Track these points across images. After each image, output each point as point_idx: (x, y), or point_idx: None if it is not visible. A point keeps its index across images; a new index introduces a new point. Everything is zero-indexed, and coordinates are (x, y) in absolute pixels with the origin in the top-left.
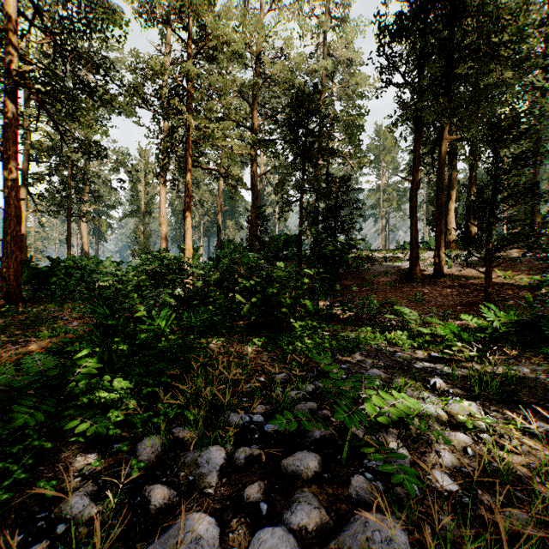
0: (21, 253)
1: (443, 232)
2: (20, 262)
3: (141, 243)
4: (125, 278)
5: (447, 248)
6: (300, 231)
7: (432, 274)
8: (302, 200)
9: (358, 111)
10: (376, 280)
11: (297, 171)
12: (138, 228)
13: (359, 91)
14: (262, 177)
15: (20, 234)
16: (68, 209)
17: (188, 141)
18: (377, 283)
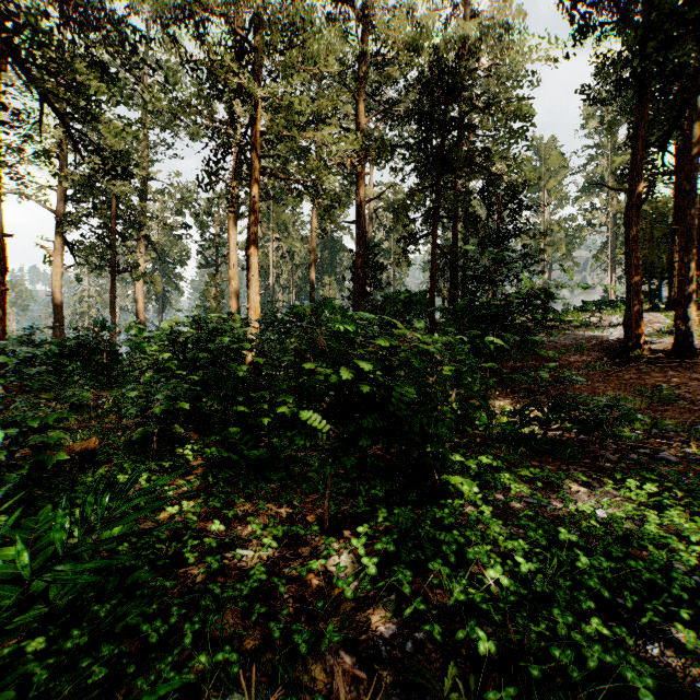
0: (5, 317)
1: (693, 274)
2: (3, 330)
3: (212, 308)
4: (5, 359)
5: (673, 307)
6: (433, 281)
7: (671, 350)
8: (435, 233)
9: (518, 103)
10: (563, 359)
11: (427, 187)
12: (207, 288)
13: (522, 68)
14: (371, 217)
15: (2, 288)
16: (111, 262)
17: (252, 133)
18: (567, 364)
